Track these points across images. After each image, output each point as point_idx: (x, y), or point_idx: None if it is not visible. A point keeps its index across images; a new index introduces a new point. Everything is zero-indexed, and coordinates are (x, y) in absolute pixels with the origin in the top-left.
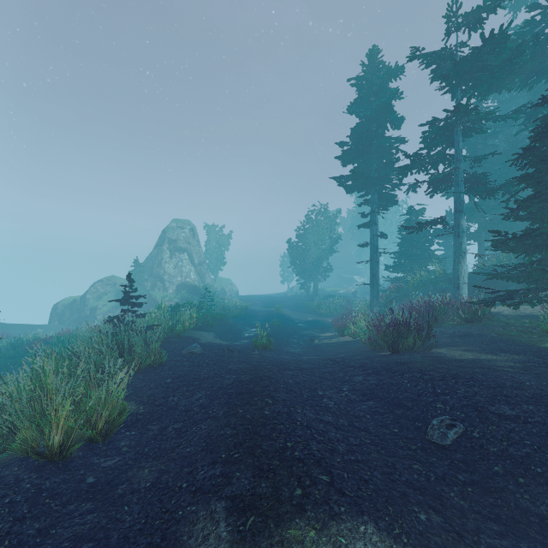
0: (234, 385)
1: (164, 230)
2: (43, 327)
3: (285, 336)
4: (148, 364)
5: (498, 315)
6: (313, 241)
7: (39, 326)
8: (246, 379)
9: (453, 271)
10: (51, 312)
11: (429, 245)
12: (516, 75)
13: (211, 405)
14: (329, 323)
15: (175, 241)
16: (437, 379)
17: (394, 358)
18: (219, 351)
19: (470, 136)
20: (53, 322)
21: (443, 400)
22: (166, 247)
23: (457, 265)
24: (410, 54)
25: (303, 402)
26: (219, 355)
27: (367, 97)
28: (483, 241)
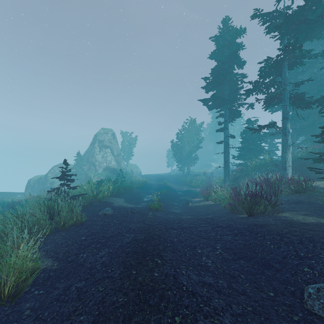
0: (131, 244)
1: (96, 135)
2: (21, 194)
3: (170, 200)
4: (71, 223)
5: (317, 188)
6: (187, 141)
7: (19, 193)
8: (141, 238)
9: (281, 158)
10: (26, 185)
11: (260, 142)
12: (323, 28)
13: (110, 263)
14: (197, 191)
15: (103, 141)
16: (296, 242)
17: (252, 220)
18: (125, 212)
19: (292, 69)
20: (27, 191)
21: (308, 264)
22: (97, 144)
23: (285, 154)
24: (253, 14)
25: (186, 262)
26: (124, 216)
27: (222, 48)
28: (295, 140)
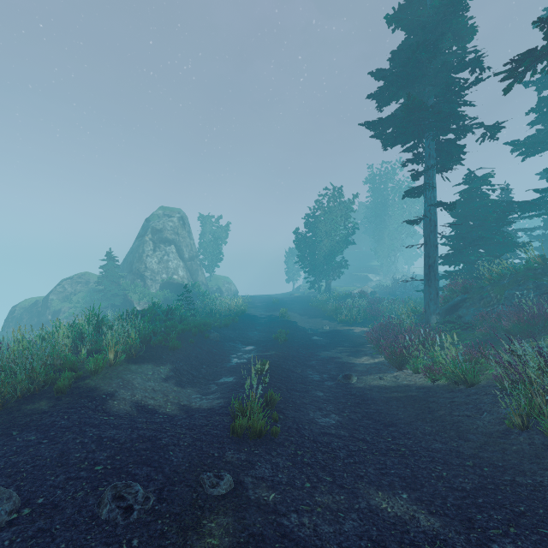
0: None
1: (148, 219)
2: None
3: (297, 362)
4: None
5: None
6: (325, 231)
7: None
8: None
9: None
10: (7, 317)
11: (500, 224)
12: None
13: None
14: (355, 335)
15: (161, 231)
16: None
17: None
18: (84, 505)
19: None
20: (7, 328)
21: None
22: (149, 237)
23: None
24: None
25: None
26: None
27: None
28: None
